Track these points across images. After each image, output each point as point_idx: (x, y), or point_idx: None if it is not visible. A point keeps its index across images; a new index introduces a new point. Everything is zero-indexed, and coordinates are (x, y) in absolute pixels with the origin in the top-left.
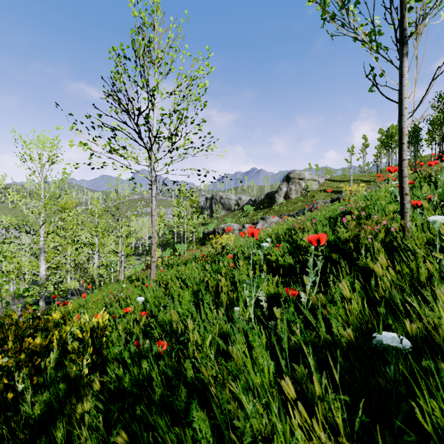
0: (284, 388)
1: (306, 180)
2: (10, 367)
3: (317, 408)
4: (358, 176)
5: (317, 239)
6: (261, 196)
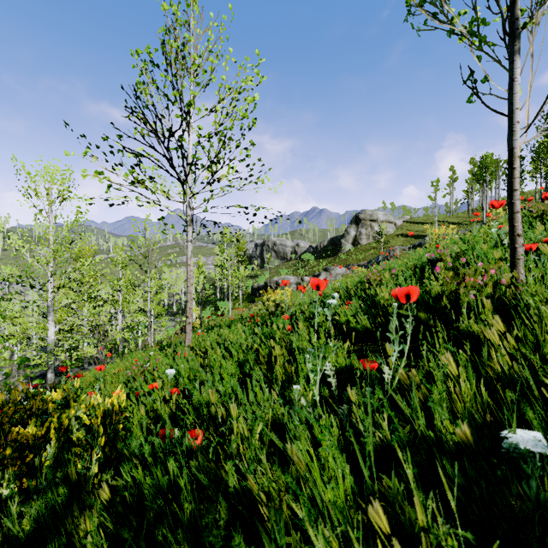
0: (371, 516)
1: (380, 222)
2: None
3: (417, 541)
4: (444, 217)
5: (406, 294)
6: (324, 242)
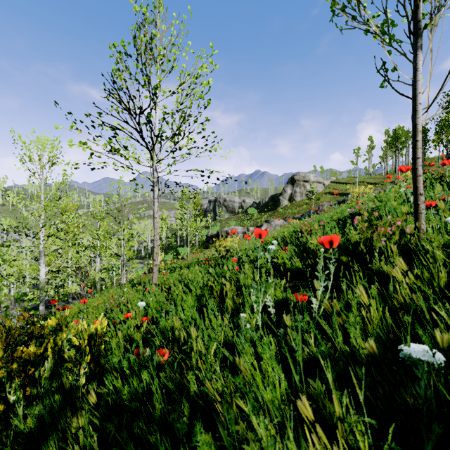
0: (300, 408)
1: (311, 182)
2: (1, 377)
3: (336, 429)
4: (364, 178)
5: (329, 241)
6: (266, 199)
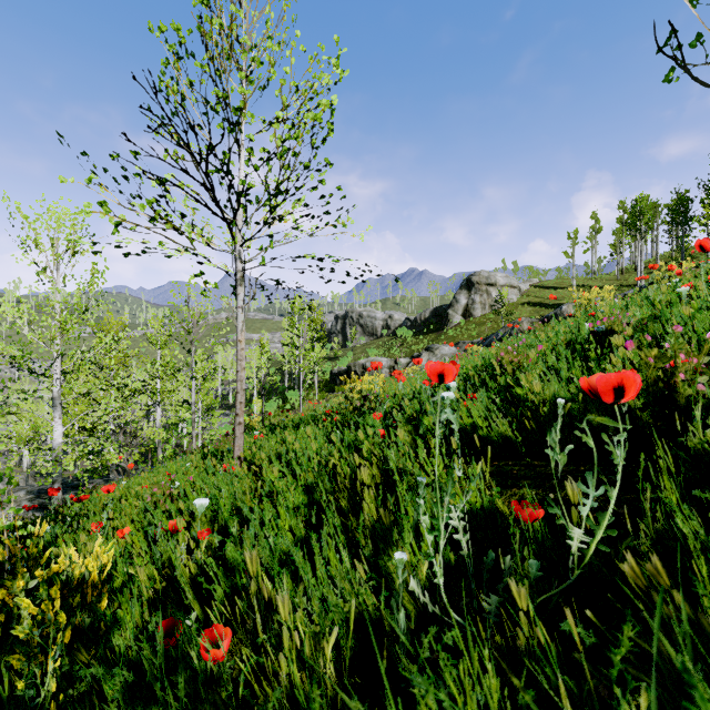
0: None
1: (500, 287)
2: None
3: None
4: (584, 280)
5: (617, 387)
6: (426, 313)
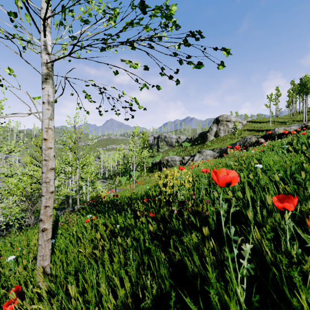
0: None
1: (232, 122)
2: None
3: None
4: (273, 118)
5: None
6: (196, 135)
